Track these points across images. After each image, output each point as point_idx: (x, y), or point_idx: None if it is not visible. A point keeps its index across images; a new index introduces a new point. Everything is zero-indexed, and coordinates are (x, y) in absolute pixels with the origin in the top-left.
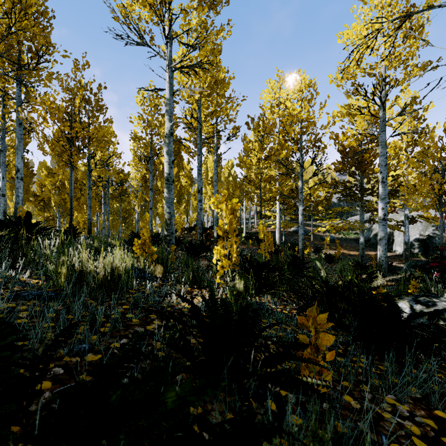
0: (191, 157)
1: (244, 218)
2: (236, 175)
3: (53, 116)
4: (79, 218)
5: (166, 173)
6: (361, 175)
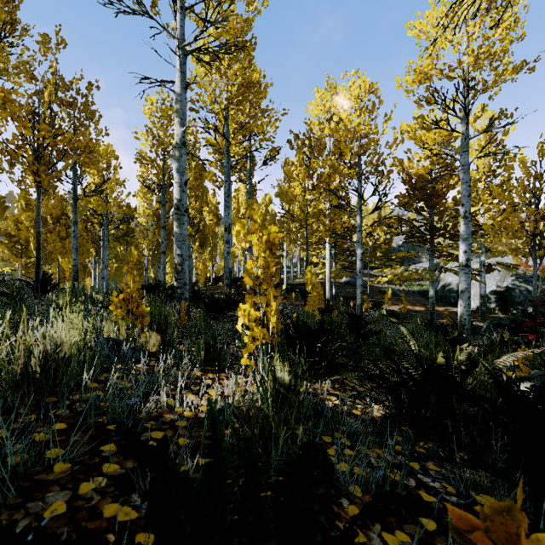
0: (218, 187)
1: (285, 266)
2: (275, 213)
3: (5, 112)
4: (64, 265)
5: (176, 199)
6: (430, 211)
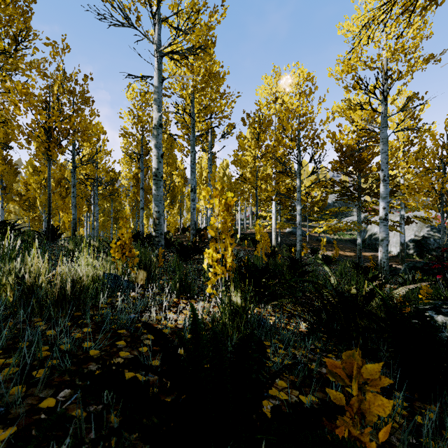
0: (185, 155)
1: (240, 219)
2: (231, 176)
3: (26, 103)
4: (65, 218)
5: (155, 168)
6: (358, 174)
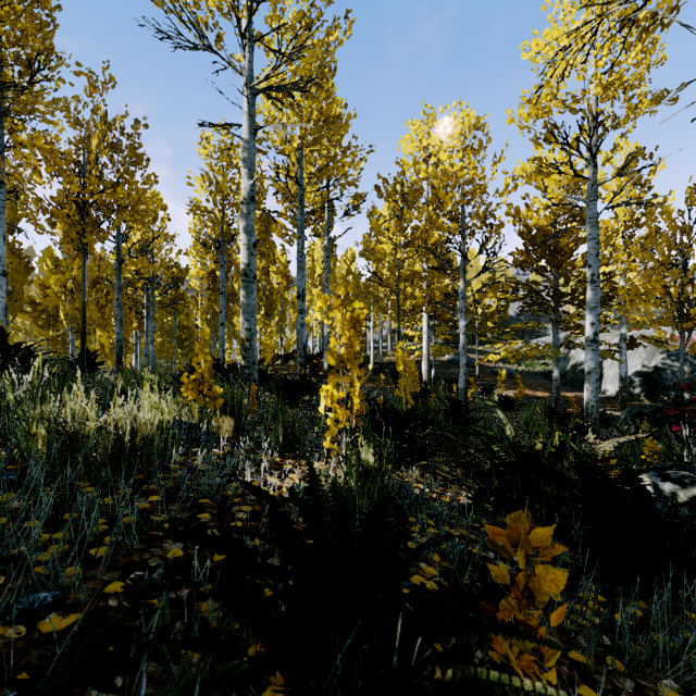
0: (288, 242)
1: (372, 340)
2: (359, 273)
3: (50, 166)
4: (104, 339)
5: (244, 264)
6: (555, 272)
